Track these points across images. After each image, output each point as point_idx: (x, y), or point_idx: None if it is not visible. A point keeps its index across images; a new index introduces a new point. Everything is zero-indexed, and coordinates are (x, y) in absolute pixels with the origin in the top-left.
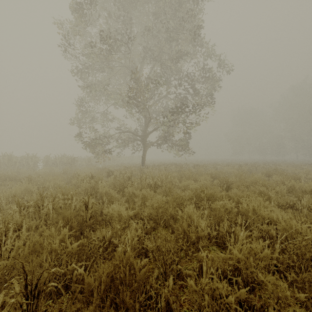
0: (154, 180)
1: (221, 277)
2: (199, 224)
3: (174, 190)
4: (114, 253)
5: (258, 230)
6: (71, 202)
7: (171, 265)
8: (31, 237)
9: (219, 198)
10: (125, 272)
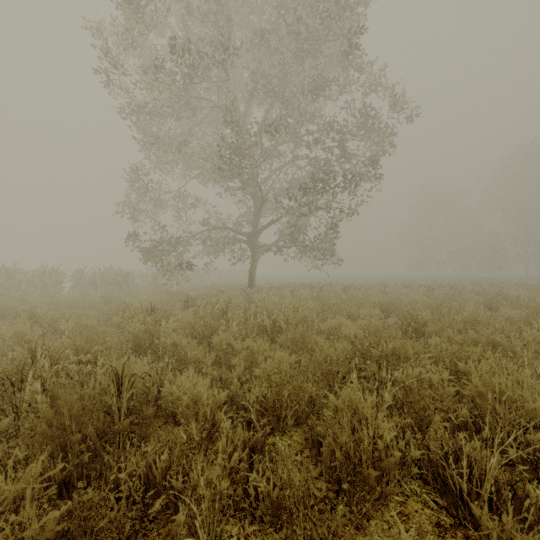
0: (271, 317)
1: None
2: (377, 428)
3: (313, 339)
4: (175, 505)
5: (516, 443)
6: (94, 368)
7: None
8: None
9: (409, 358)
10: None
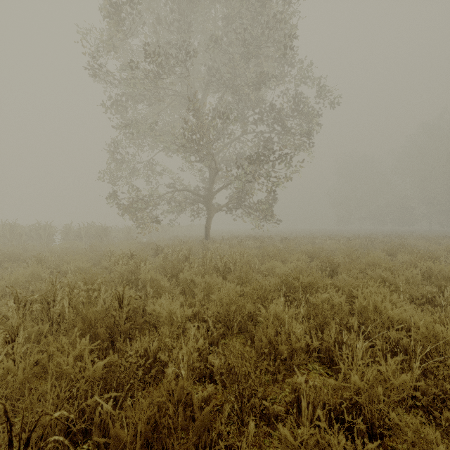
0: (223, 261)
1: (330, 417)
2: (292, 329)
3: (253, 276)
4: (162, 375)
5: (383, 338)
6: (99, 294)
7: (250, 396)
8: (29, 354)
9: (320, 288)
10: (176, 415)
